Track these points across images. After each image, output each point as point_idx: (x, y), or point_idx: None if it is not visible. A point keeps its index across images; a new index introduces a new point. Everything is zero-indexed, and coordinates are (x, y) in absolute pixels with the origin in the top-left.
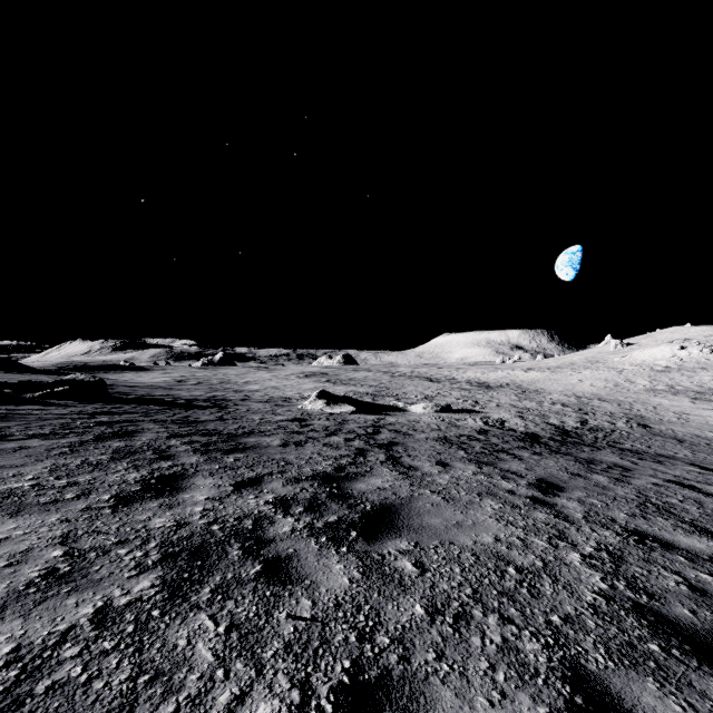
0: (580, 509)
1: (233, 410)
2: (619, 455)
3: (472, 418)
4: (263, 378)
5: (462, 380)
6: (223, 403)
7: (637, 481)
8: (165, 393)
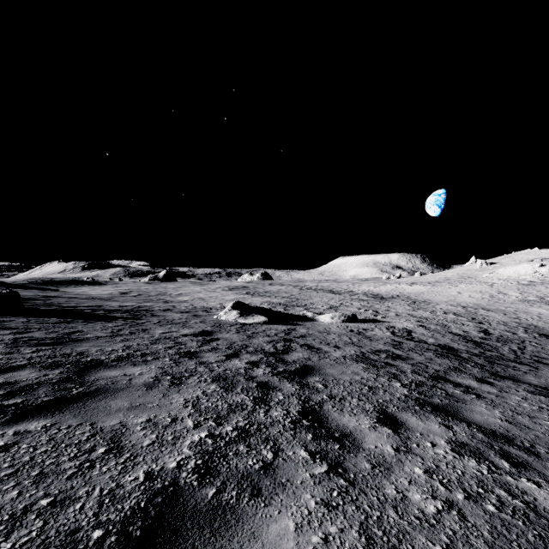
0: None
1: (142, 322)
2: None
3: (379, 328)
4: (194, 290)
5: (359, 292)
6: (141, 314)
7: None
8: (95, 304)
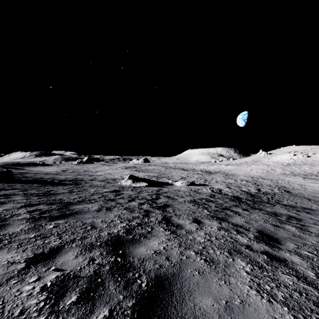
0: (306, 265)
1: (82, 186)
2: (286, 208)
3: (205, 188)
4: (105, 169)
5: (198, 169)
6: (79, 182)
7: (312, 229)
8: (51, 177)
